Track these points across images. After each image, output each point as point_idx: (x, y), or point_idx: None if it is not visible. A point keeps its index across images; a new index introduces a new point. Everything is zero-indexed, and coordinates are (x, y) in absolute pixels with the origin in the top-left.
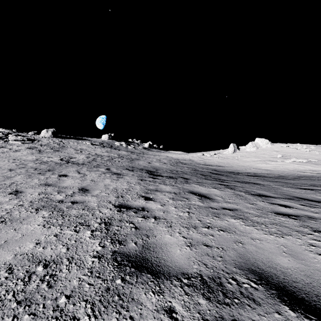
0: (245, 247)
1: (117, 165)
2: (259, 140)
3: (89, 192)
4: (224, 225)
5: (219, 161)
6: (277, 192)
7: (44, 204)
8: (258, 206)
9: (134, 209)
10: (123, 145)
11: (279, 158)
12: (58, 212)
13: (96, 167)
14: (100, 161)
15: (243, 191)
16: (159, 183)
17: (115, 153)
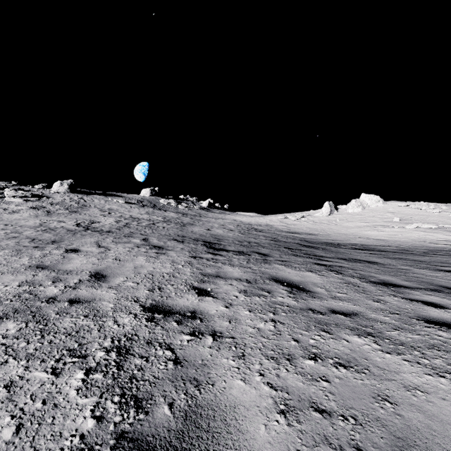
0: (400, 413)
1: (160, 234)
2: (365, 196)
3: (105, 281)
4: (343, 351)
5: (310, 227)
6: (410, 277)
7: (19, 307)
8: (389, 305)
9: (178, 315)
10: (171, 203)
11: (395, 222)
12: (37, 325)
13: (127, 236)
14: (135, 228)
15: (356, 277)
16: (223, 262)
17: (159, 216)
